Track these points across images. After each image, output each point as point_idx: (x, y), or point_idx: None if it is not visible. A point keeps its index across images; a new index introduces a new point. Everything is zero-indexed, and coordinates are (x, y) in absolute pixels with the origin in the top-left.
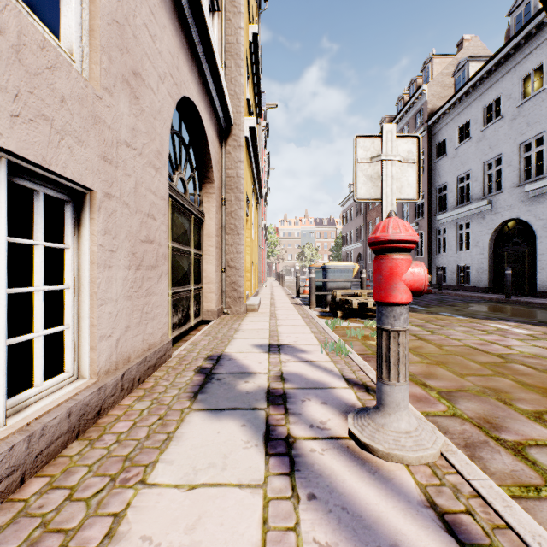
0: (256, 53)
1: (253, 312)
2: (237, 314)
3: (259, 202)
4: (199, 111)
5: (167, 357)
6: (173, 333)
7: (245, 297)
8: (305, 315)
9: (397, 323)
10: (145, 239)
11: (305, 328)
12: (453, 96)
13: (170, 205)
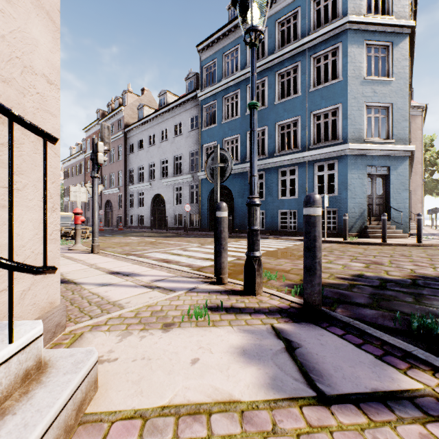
0: None
1: None
2: None
3: None
4: None
5: None
6: None
7: None
8: None
9: (79, 227)
10: None
11: None
12: (136, 122)
13: None
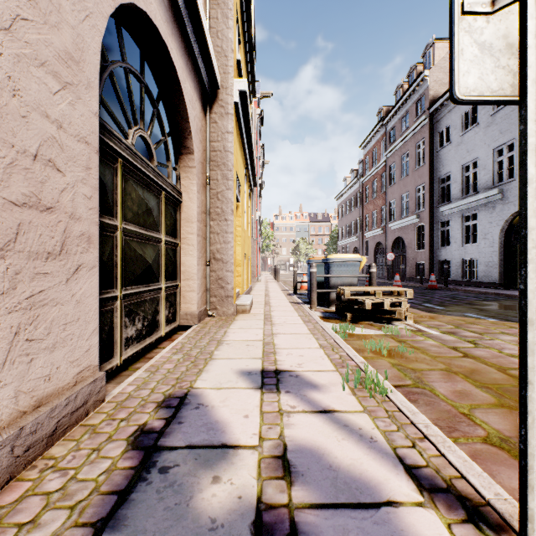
0: (249, 14)
1: (244, 313)
2: (224, 317)
3: (252, 191)
4: (168, 47)
5: (90, 406)
6: (126, 352)
7: (235, 295)
8: (307, 318)
9: None
10: (25, 201)
11: (310, 339)
12: None
13: (120, 169)
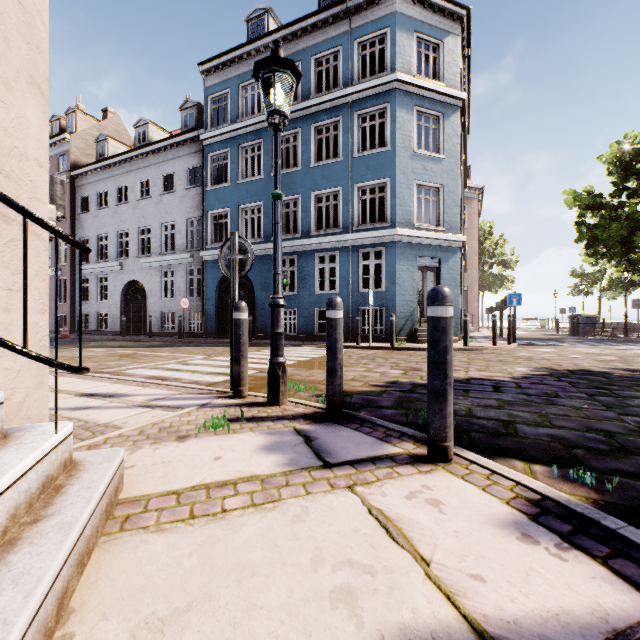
0: None
1: None
2: None
3: None
4: None
5: None
6: None
7: None
8: None
9: None
10: None
11: None
12: (94, 163)
13: None
